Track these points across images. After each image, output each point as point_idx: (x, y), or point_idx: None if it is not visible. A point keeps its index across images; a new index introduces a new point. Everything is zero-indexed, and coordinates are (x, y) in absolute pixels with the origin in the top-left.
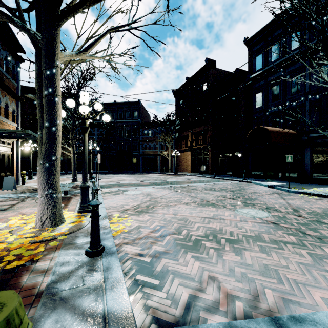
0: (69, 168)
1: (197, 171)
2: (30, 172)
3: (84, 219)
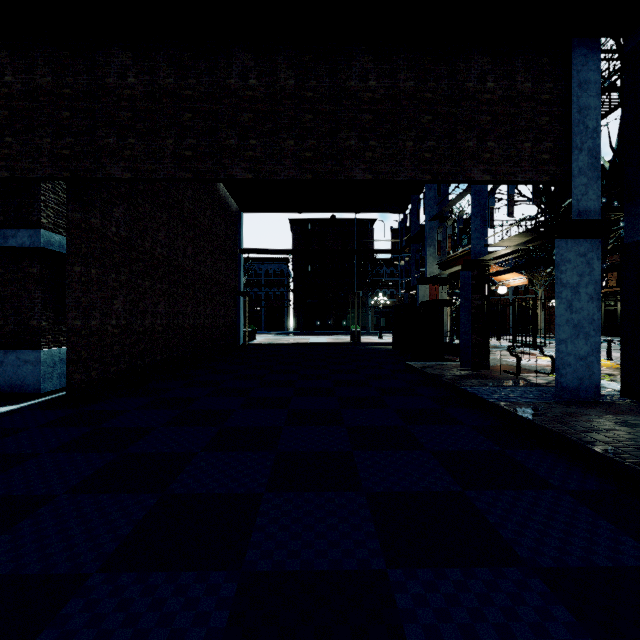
0: (363, 326)
1: (602, 333)
2: (380, 330)
3: (604, 360)
